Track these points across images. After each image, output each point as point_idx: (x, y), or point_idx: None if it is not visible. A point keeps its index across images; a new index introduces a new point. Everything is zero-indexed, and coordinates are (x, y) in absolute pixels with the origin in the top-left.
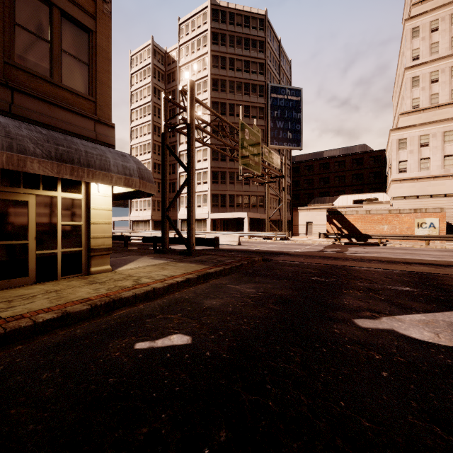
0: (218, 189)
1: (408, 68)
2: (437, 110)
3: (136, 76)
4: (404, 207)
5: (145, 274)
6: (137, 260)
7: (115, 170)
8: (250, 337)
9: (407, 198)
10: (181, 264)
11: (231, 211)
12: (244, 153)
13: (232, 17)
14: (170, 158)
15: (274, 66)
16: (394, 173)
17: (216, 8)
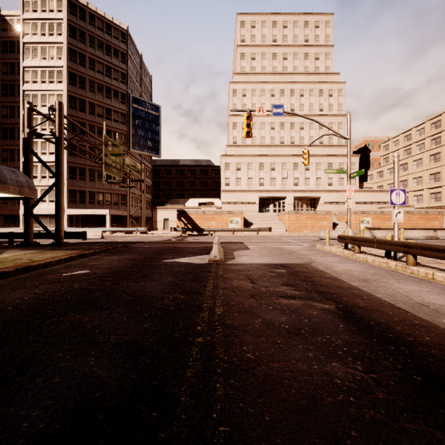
0: (76, 185)
1: (231, 115)
2: (245, 147)
3: None
4: (228, 209)
5: (32, 257)
6: (6, 252)
7: (12, 184)
8: (117, 268)
9: (230, 203)
10: (57, 251)
11: (92, 207)
12: (108, 161)
13: (92, 18)
14: (6, 142)
15: (136, 78)
16: (223, 185)
17: (74, 2)
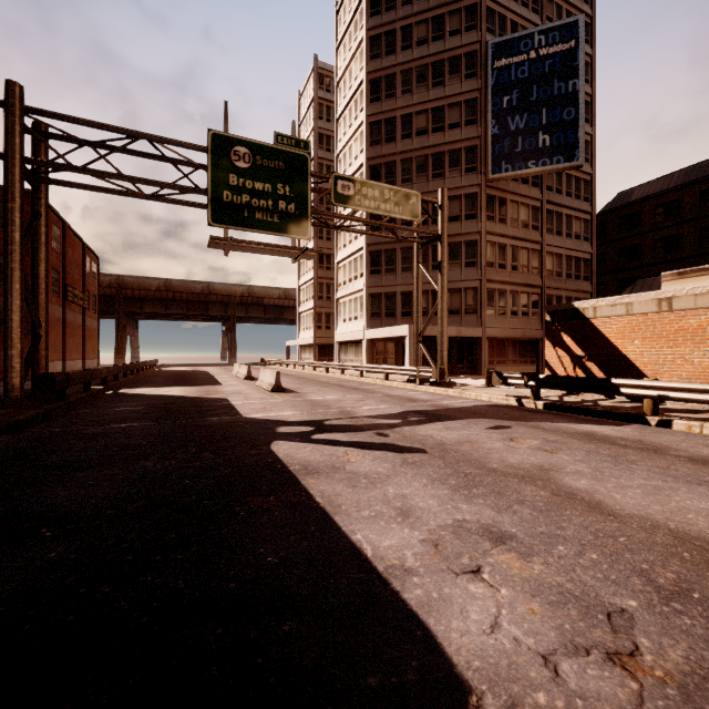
0: (380, 284)
1: None
2: None
3: (303, 126)
4: None
5: None
6: None
7: None
8: None
9: None
10: None
11: (406, 324)
12: (230, 198)
13: None
14: None
15: None
16: None
17: None
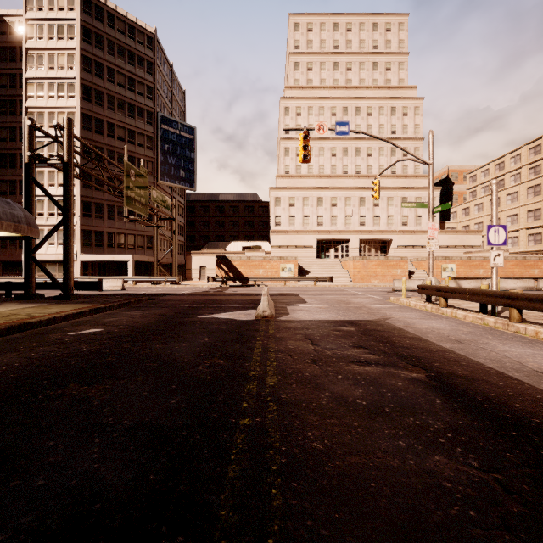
0: (91, 224)
1: (282, 138)
2: (300, 178)
3: None
4: (279, 254)
5: (32, 312)
6: (0, 305)
7: (5, 218)
8: (139, 325)
9: (281, 247)
10: (65, 305)
11: (111, 252)
12: (130, 194)
13: (112, 19)
14: (5, 171)
15: (165, 92)
16: (272, 225)
17: None
